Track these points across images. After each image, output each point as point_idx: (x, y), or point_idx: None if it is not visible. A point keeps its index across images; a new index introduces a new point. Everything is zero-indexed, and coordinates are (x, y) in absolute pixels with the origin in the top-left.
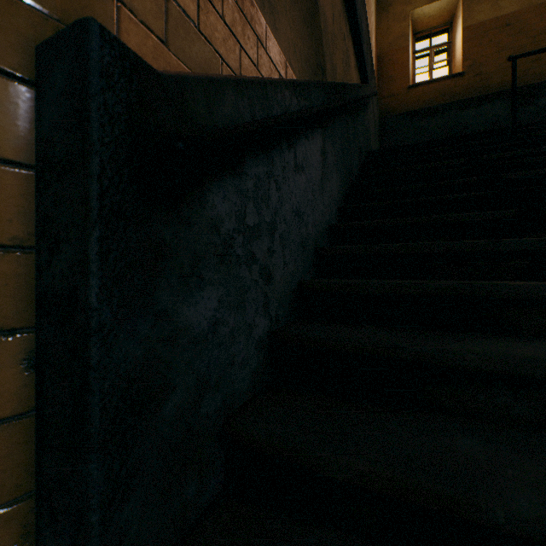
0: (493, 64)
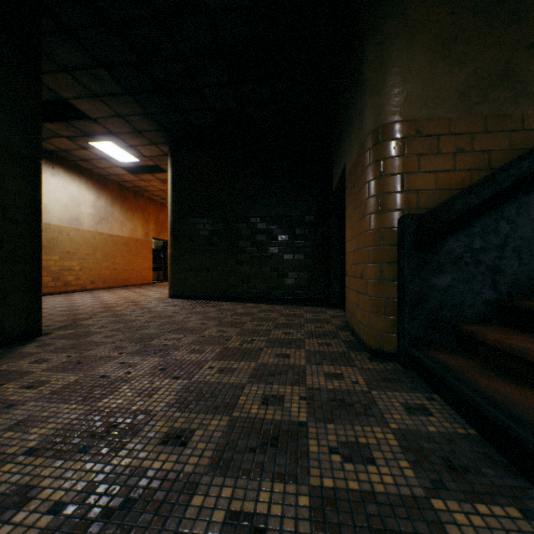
0: None
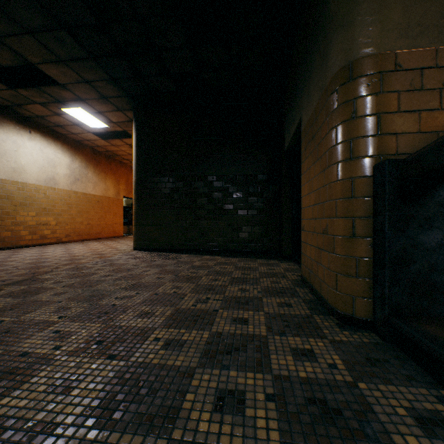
0: None
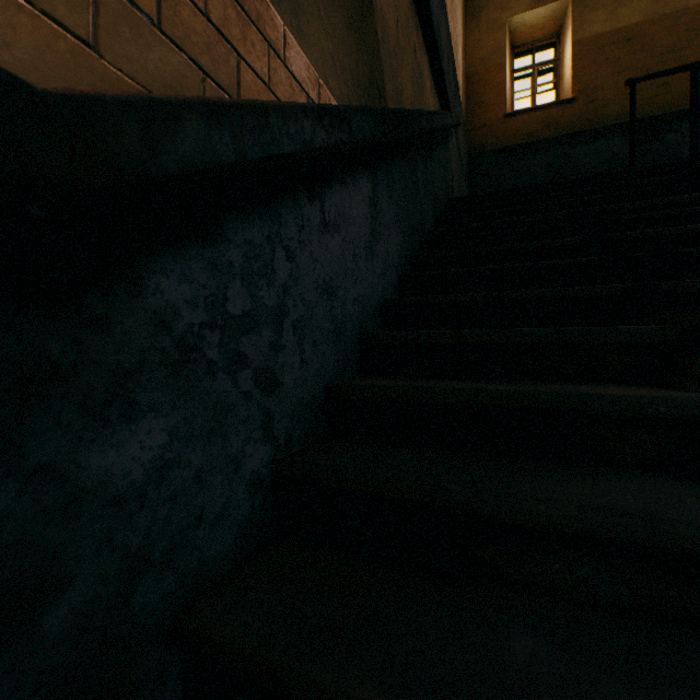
0: (610, 89)
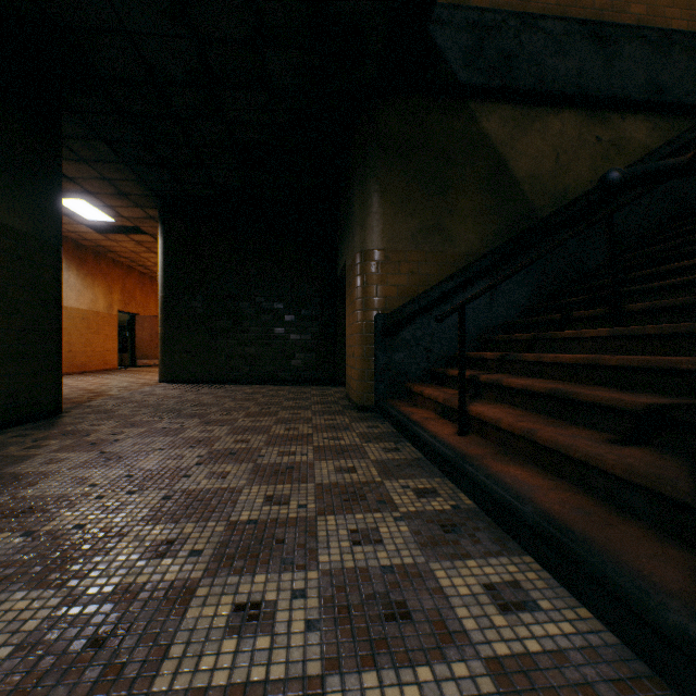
0: None
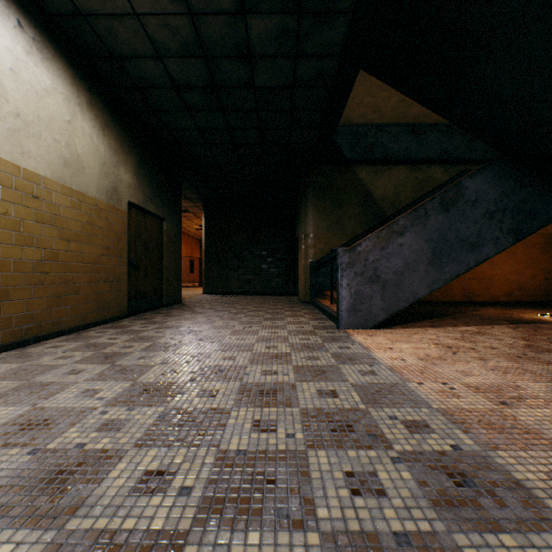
0: None
